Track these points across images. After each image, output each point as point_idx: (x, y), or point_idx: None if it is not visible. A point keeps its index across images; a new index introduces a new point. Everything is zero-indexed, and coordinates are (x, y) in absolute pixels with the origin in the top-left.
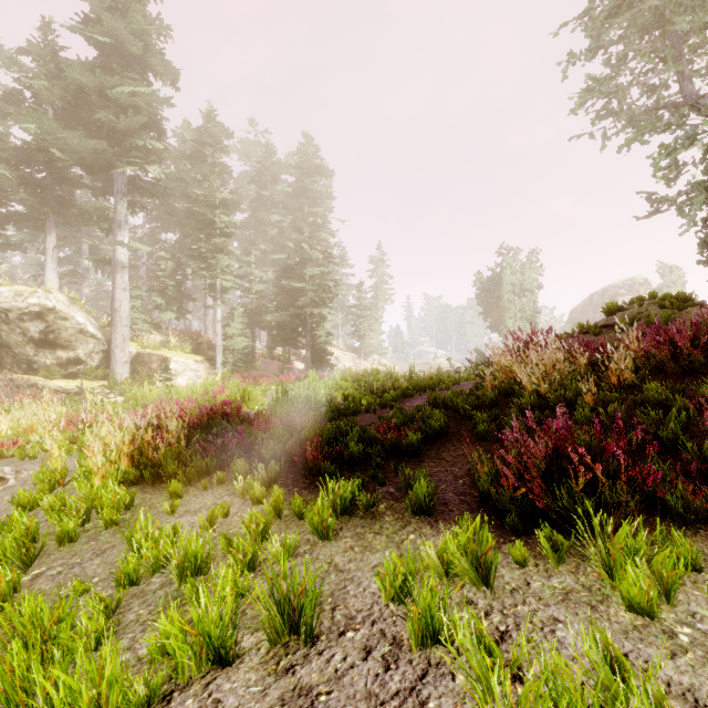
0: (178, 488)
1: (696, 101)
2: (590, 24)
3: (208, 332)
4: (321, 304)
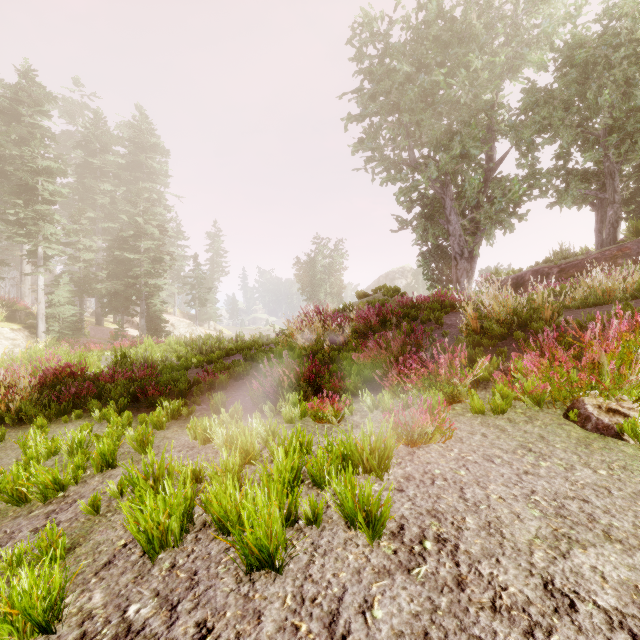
0: (43, 423)
1: (416, 165)
2: (359, 100)
3: (25, 299)
4: (156, 276)
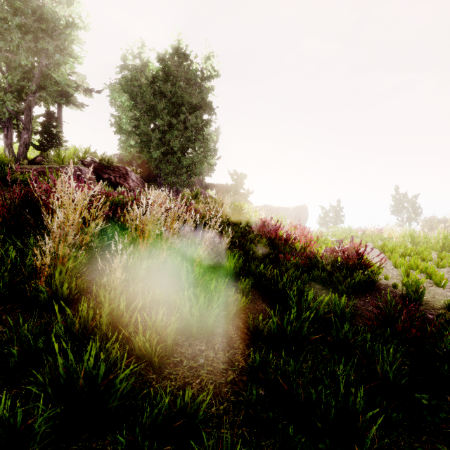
0: None
1: None
2: None
3: None
4: None
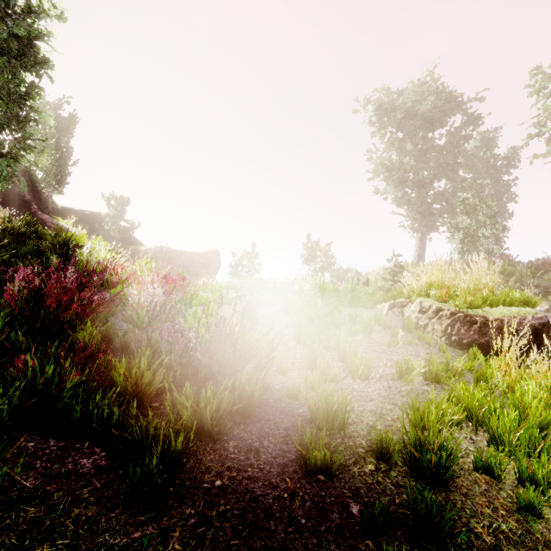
0: None
1: None
2: None
3: None
4: None
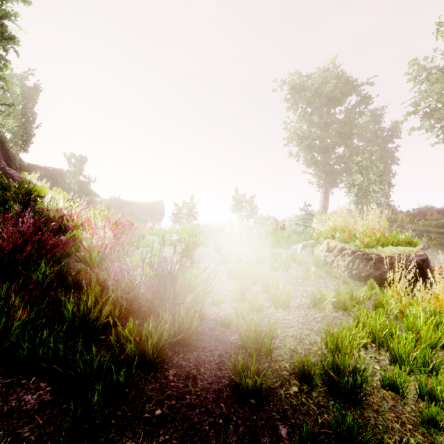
0: None
1: None
2: None
3: None
4: None
